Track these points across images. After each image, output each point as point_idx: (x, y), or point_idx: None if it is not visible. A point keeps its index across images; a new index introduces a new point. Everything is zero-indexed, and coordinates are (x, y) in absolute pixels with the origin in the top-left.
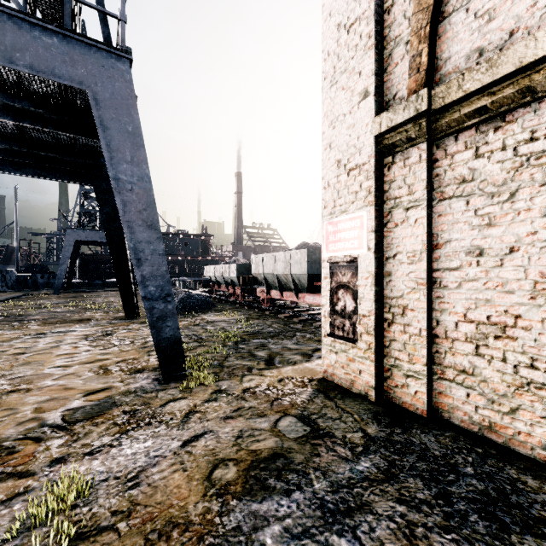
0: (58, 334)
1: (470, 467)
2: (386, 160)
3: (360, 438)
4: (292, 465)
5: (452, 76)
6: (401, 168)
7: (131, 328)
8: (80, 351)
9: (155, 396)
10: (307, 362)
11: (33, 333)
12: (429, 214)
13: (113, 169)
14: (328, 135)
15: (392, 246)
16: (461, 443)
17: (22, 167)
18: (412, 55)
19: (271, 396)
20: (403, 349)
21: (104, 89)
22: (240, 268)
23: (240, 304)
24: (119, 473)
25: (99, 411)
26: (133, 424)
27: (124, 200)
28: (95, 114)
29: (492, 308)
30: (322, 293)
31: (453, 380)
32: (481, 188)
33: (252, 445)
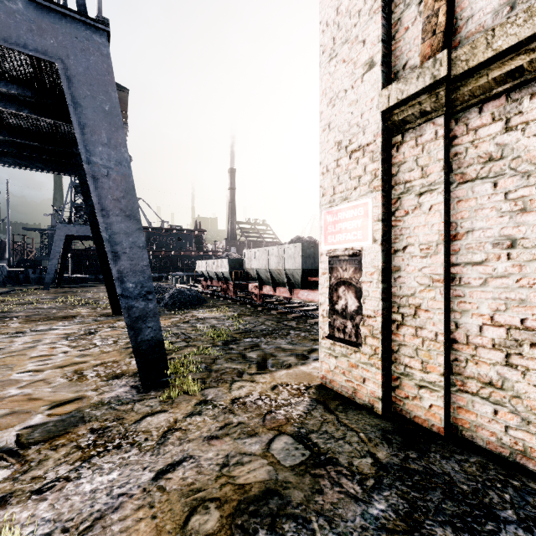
0: (38, 333)
1: (510, 510)
2: (395, 140)
3: (370, 467)
4: (288, 508)
5: (475, 37)
6: (412, 147)
7: (117, 326)
8: (57, 353)
9: (131, 408)
10: (303, 364)
11: (12, 331)
12: (447, 200)
13: (86, 151)
14: (326, 114)
15: (402, 238)
16: (491, 472)
17: (1, 156)
18: (426, 16)
19: (263, 408)
20: (414, 355)
21: (77, 62)
22: (232, 263)
23: (232, 300)
24: (70, 523)
25: (62, 429)
26: (99, 447)
27: (99, 187)
28: (66, 90)
29: (528, 310)
30: (320, 290)
31: (476, 394)
32: (513, 166)
33: (240, 477)
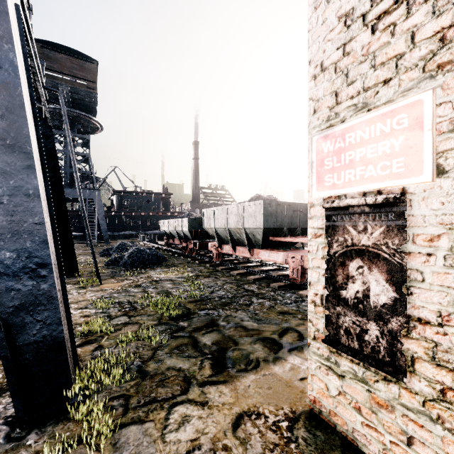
0: None
1: None
2: None
3: None
4: None
5: None
6: None
7: None
8: None
9: None
10: (275, 361)
11: None
12: None
13: None
14: None
15: None
16: None
17: None
18: None
19: None
20: None
21: None
22: (192, 222)
23: (191, 259)
24: None
25: None
26: None
27: None
28: None
29: None
30: (310, 261)
31: None
32: None
33: None
